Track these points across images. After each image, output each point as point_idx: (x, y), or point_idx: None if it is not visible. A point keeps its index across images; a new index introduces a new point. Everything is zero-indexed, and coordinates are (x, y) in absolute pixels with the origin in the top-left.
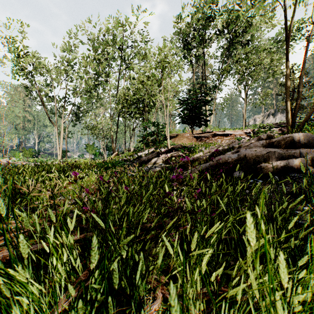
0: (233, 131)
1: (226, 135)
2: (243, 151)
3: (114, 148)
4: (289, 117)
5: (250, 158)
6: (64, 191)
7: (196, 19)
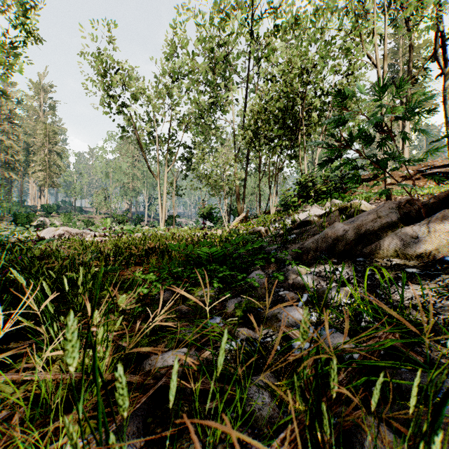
0: None
1: None
2: None
3: (241, 210)
4: None
5: None
6: None
7: None
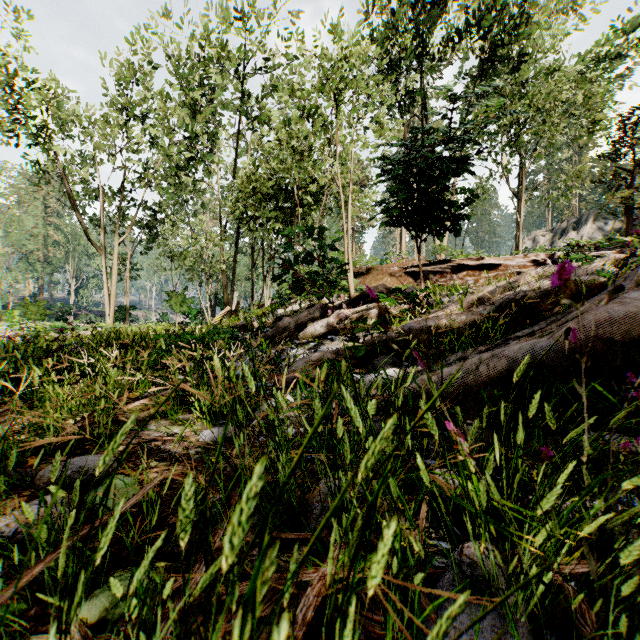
0: (502, 258)
1: (486, 267)
2: None
3: (229, 301)
4: None
5: None
6: None
7: (414, 5)
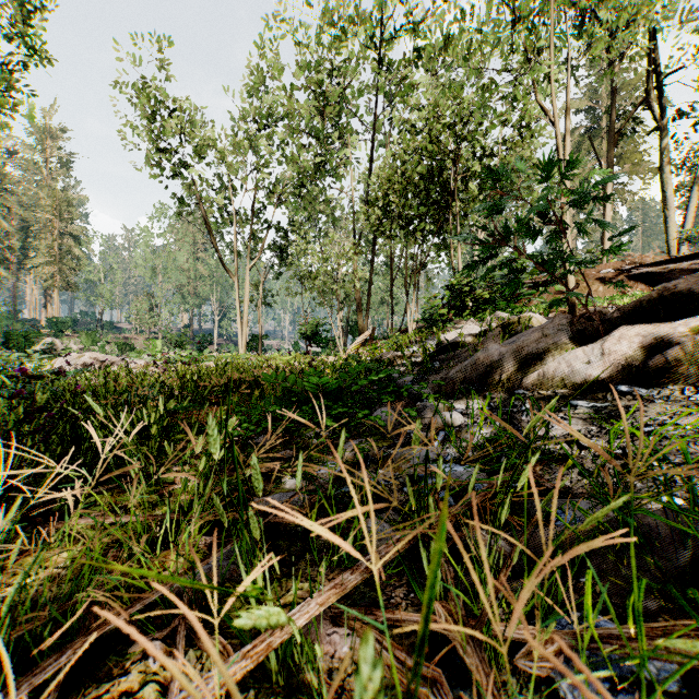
0: None
1: None
2: None
3: (364, 327)
4: None
5: None
6: None
7: None
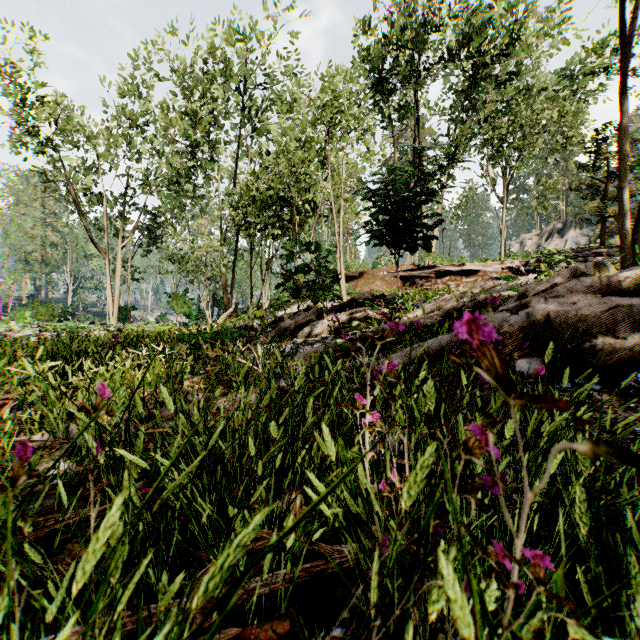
0: (482, 264)
1: (467, 273)
2: (540, 304)
3: (229, 302)
4: (627, 227)
5: (563, 324)
6: (51, 416)
7: (403, 28)
